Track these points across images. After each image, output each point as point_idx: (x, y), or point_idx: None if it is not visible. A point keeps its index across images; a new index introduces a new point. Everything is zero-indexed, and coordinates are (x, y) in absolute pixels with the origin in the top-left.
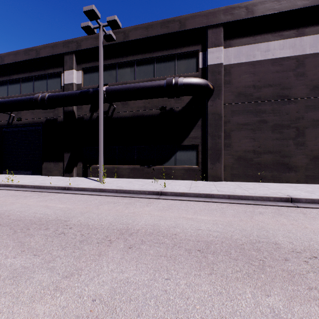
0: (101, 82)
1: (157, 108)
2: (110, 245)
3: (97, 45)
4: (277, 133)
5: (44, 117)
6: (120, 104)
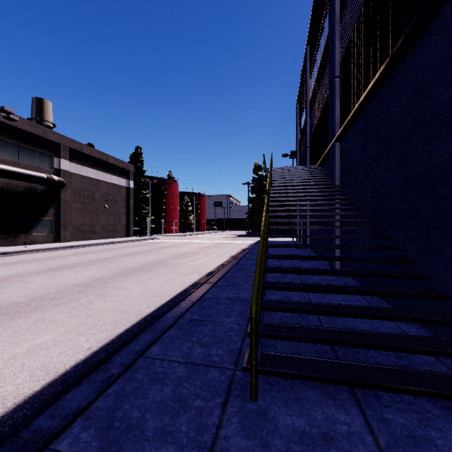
0: None
1: (23, 187)
2: (113, 249)
3: None
4: (91, 215)
5: None
6: None
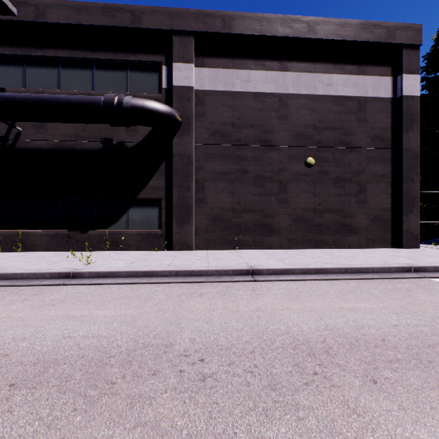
0: None
1: (98, 140)
2: None
3: None
4: (259, 187)
5: None
6: (30, 127)
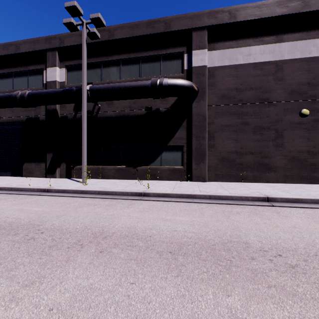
0: (84, 81)
1: (143, 108)
2: (80, 250)
3: (82, 42)
4: (258, 134)
5: (24, 115)
6: (105, 104)
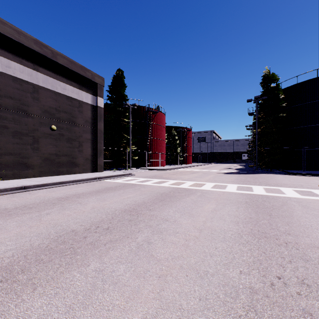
0: None
1: None
2: None
3: None
4: (18, 138)
5: None
6: None
